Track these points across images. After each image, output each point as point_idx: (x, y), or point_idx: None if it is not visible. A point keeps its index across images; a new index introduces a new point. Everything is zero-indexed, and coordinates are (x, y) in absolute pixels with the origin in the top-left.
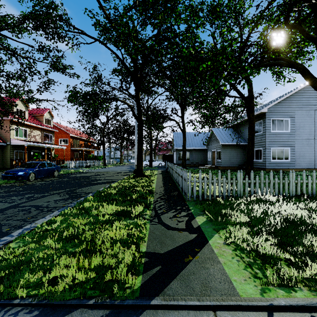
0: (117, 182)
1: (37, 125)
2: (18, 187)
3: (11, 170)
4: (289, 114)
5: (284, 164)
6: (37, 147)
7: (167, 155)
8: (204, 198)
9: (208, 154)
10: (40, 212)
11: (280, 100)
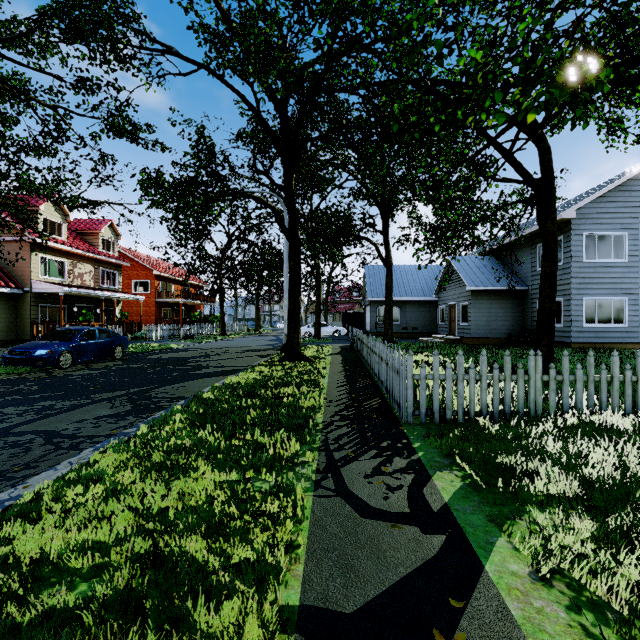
0: (244, 372)
1: (86, 252)
2: (29, 384)
3: (21, 346)
4: (624, 222)
5: (614, 334)
6: (86, 297)
7: (352, 314)
8: (447, 418)
9: (440, 311)
10: (50, 452)
11: (604, 191)
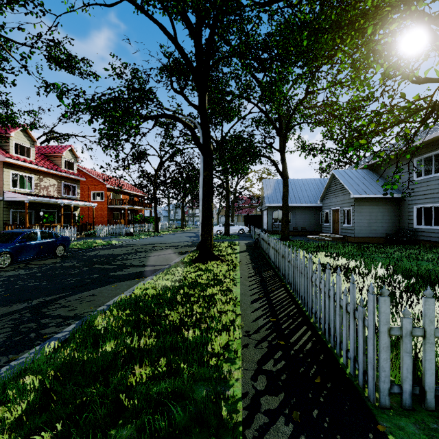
0: (159, 274)
1: (50, 169)
2: None
3: None
4: None
5: None
6: (50, 204)
7: (252, 216)
8: None
9: (324, 214)
10: None
11: None
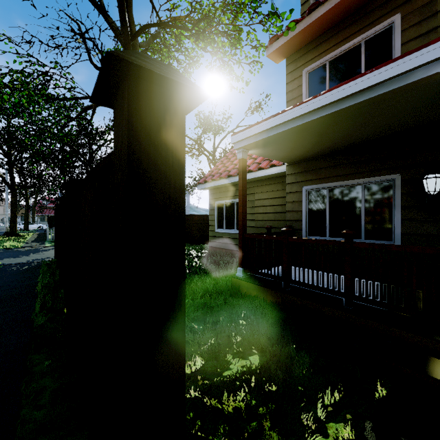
0: None
1: None
2: None
3: None
4: None
5: None
6: None
7: (52, 217)
8: None
9: None
10: None
11: None
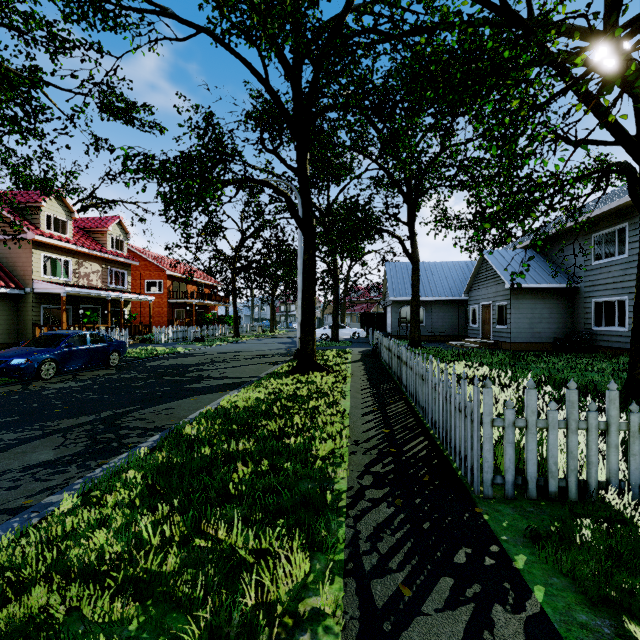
0: (248, 386)
1: (92, 250)
2: None
3: None
4: None
5: None
6: (93, 298)
7: (372, 315)
8: (549, 490)
9: (471, 312)
10: None
11: None
